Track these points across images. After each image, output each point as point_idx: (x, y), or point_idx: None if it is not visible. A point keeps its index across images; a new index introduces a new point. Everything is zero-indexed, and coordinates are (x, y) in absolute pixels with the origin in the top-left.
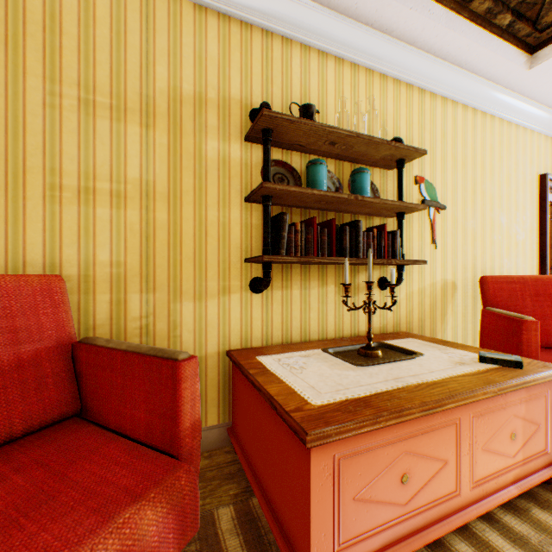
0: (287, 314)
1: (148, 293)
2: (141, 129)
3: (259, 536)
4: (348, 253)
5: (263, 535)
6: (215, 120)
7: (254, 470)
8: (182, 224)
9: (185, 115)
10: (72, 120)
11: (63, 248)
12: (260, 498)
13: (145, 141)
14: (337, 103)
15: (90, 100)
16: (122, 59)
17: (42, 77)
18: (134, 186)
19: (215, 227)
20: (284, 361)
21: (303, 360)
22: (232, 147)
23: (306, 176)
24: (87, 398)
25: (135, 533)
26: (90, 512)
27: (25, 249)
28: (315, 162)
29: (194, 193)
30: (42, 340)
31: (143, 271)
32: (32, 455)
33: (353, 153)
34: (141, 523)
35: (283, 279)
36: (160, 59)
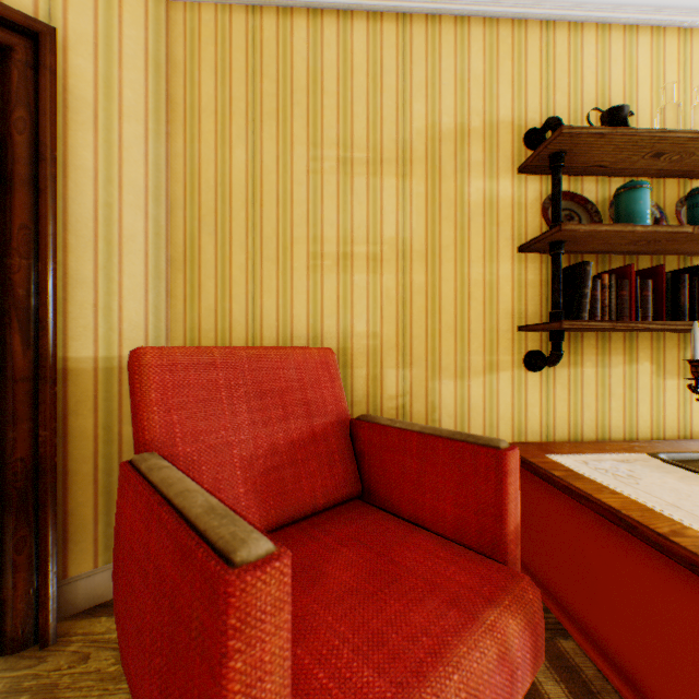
0: (575, 401)
1: (404, 369)
2: (397, 181)
3: (588, 692)
4: (686, 314)
5: (594, 692)
6: (479, 154)
7: (558, 603)
8: (440, 287)
9: (443, 154)
10: (331, 183)
11: (323, 320)
12: (584, 642)
13: (400, 194)
14: (654, 94)
15: (347, 158)
16: (378, 106)
17: (306, 143)
18: (390, 247)
19: (479, 287)
20: (594, 465)
21: (624, 467)
22: (500, 185)
23: (614, 208)
24: (369, 481)
25: (504, 640)
26: (446, 604)
27: (292, 322)
28: (632, 186)
29: (454, 248)
30: (326, 414)
31: (399, 343)
32: (343, 531)
33: (688, 163)
34: (507, 631)
35: (569, 352)
36: (417, 95)
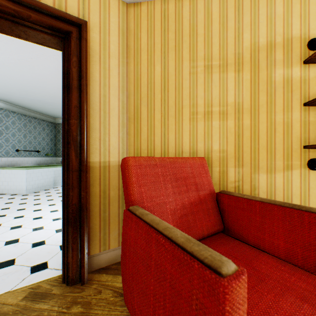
0: None
1: (238, 168)
2: (234, 74)
3: None
4: None
5: None
6: (280, 55)
7: None
8: (258, 126)
9: (260, 58)
10: (201, 78)
11: (197, 144)
12: None
13: (236, 80)
14: None
15: (209, 65)
16: (225, 37)
17: (188, 60)
18: (231, 107)
19: (280, 125)
20: None
21: None
22: (293, 71)
23: None
24: (227, 224)
25: None
26: (299, 299)
27: (182, 145)
28: None
29: (266, 105)
30: (204, 190)
31: (235, 155)
32: (221, 249)
33: None
34: None
35: None
36: (245, 29)
